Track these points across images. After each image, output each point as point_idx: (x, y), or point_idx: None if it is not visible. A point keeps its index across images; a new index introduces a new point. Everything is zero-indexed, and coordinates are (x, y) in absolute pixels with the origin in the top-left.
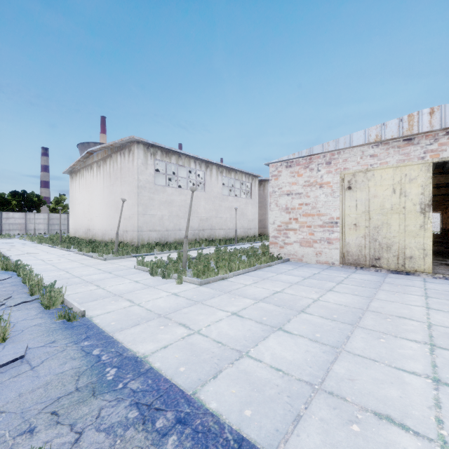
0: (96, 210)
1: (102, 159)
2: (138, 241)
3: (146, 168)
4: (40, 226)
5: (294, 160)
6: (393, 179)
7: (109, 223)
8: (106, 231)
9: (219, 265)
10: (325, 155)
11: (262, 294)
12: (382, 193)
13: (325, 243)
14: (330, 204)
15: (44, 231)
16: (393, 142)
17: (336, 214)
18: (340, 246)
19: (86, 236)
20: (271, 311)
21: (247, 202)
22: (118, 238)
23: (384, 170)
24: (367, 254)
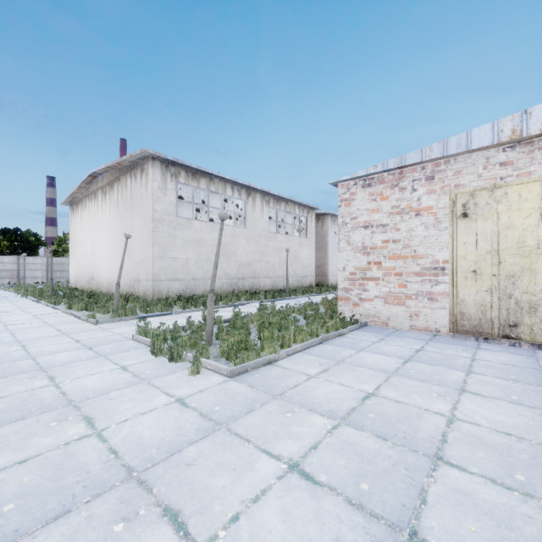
0: (101, 252)
1: (109, 184)
2: (153, 294)
3: (164, 194)
4: (37, 273)
5: (375, 176)
6: (541, 199)
7: (117, 269)
8: (114, 280)
9: (264, 335)
10: (424, 166)
11: (343, 400)
12: (522, 223)
13: (424, 299)
14: (433, 240)
15: (42, 279)
16: (541, 139)
17: (442, 255)
18: (449, 305)
19: (89, 286)
20: (371, 456)
21: (301, 242)
22: (119, 291)
23: (524, 186)
24: (496, 317)
